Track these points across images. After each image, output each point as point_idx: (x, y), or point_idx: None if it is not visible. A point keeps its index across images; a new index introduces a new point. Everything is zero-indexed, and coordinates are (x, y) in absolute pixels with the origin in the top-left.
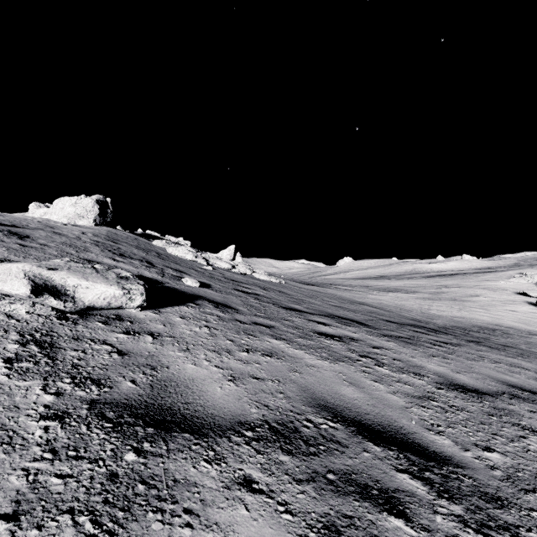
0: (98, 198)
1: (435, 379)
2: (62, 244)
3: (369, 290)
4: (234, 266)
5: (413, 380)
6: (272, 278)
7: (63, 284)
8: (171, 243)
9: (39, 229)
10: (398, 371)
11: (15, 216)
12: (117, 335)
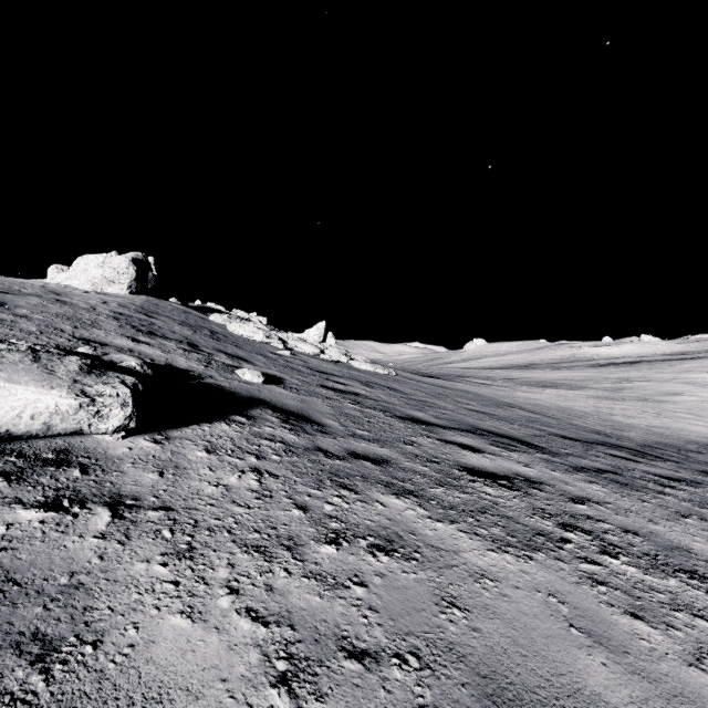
0: (135, 256)
1: None
2: (56, 316)
3: (516, 385)
4: (323, 350)
5: (699, 597)
6: (377, 368)
7: None
8: (235, 318)
9: (35, 295)
10: (652, 568)
11: (8, 279)
12: (19, 513)
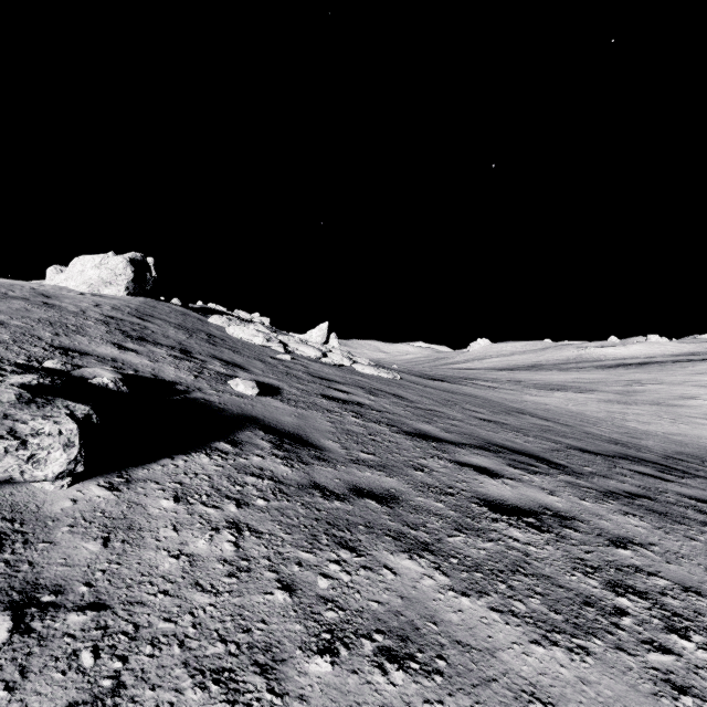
0: (133, 257)
1: None
2: (37, 322)
3: (524, 388)
4: (325, 353)
5: None
6: (381, 373)
7: None
8: (235, 320)
9: (21, 299)
10: None
11: None
12: None
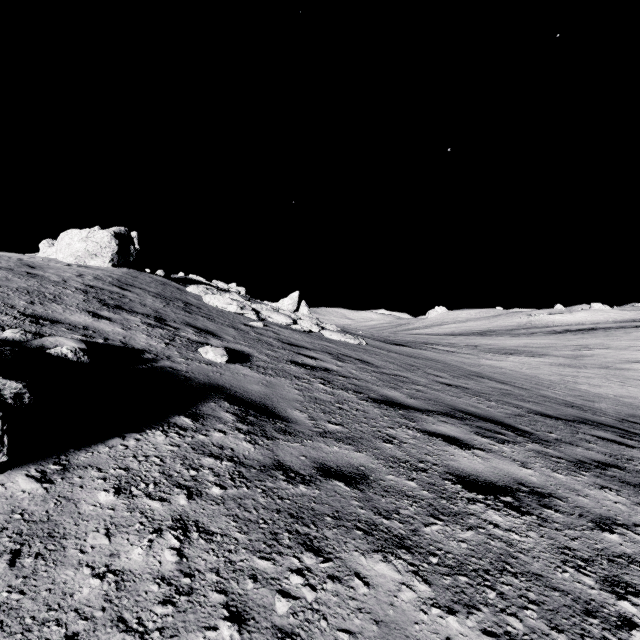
0: (118, 231)
1: None
2: (15, 290)
3: (480, 352)
4: (295, 320)
5: None
6: (348, 338)
7: None
8: (212, 290)
9: (5, 269)
10: None
11: None
12: None
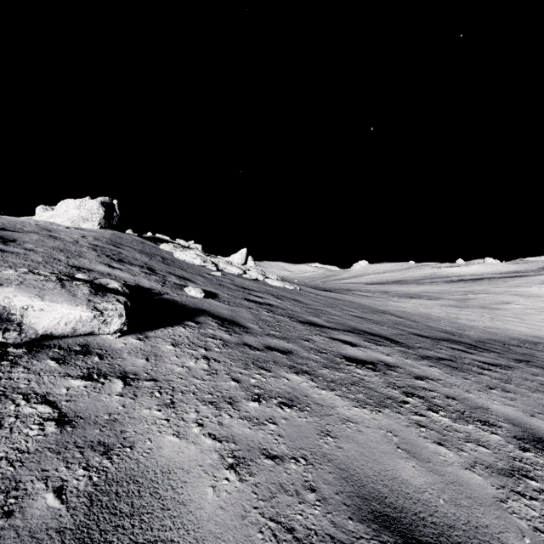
0: (104, 200)
1: (511, 431)
2: (53, 249)
3: (389, 296)
4: (245, 271)
5: (485, 435)
6: (286, 285)
7: (6, 305)
8: (179, 247)
9: (34, 232)
10: (459, 418)
11: (11, 219)
12: (71, 382)
